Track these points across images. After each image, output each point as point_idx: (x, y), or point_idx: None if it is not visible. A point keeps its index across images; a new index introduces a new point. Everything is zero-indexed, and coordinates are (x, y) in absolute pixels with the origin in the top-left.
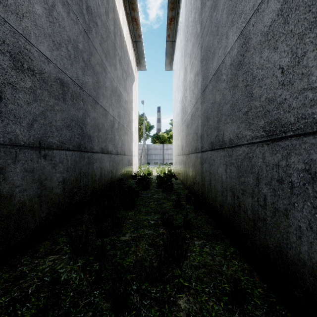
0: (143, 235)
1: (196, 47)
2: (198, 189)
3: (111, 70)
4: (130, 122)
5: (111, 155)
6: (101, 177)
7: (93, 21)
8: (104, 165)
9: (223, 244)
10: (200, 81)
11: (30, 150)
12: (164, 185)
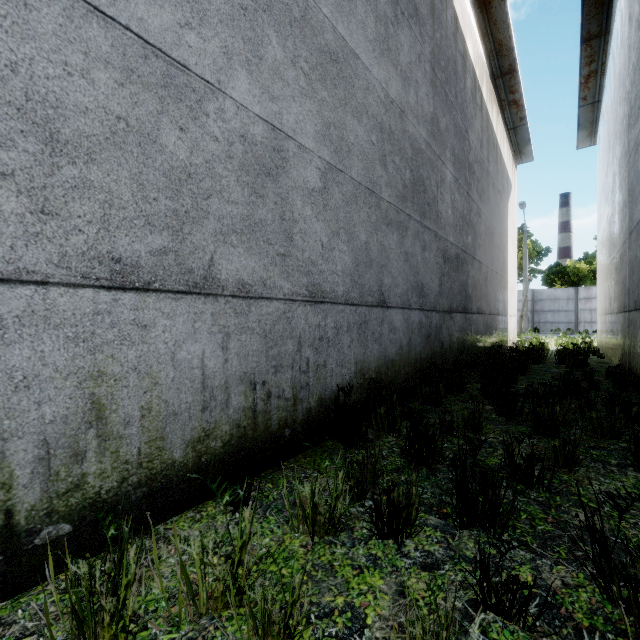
0: (541, 387)
1: (624, 166)
2: (625, 362)
3: (485, 208)
4: (505, 262)
5: (484, 316)
6: (477, 341)
7: (472, 172)
8: (479, 328)
9: (633, 400)
10: (627, 219)
11: (447, 314)
12: (570, 358)
